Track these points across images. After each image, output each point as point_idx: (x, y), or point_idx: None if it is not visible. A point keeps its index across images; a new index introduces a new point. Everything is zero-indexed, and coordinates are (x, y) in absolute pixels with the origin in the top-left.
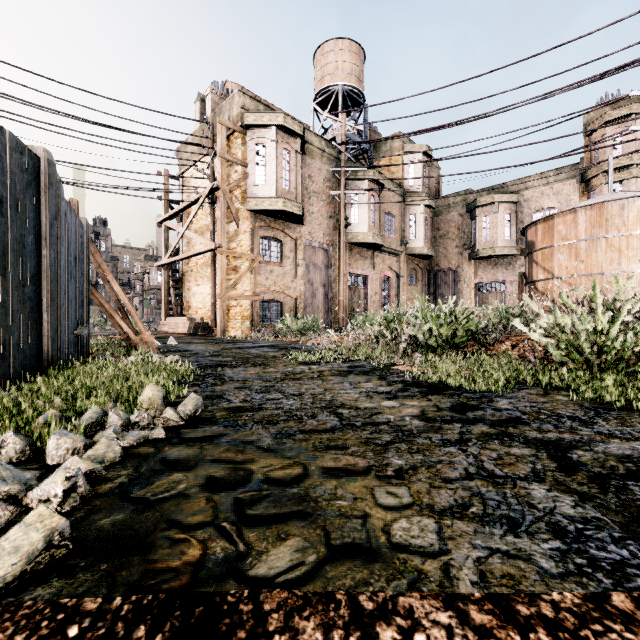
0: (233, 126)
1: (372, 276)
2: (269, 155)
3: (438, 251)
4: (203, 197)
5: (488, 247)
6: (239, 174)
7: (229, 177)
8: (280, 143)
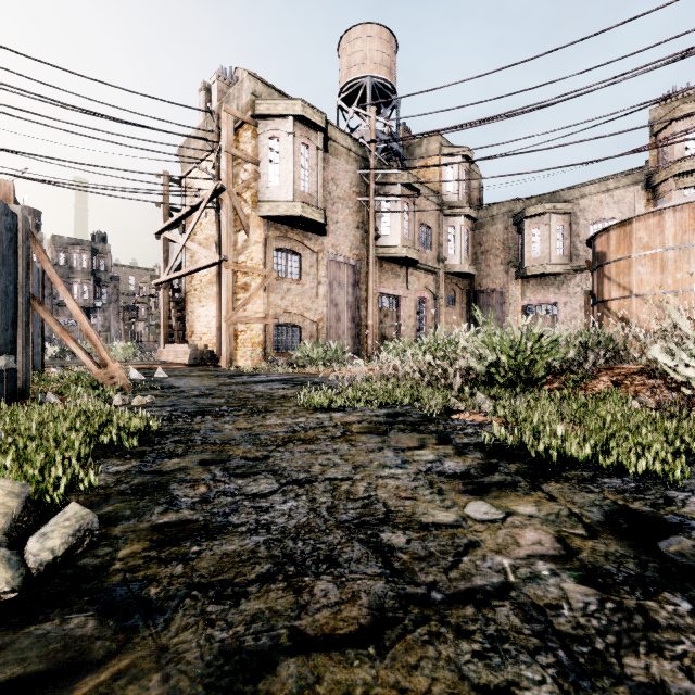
0: (242, 115)
1: (406, 297)
2: (285, 151)
3: (480, 269)
4: (206, 200)
5: (538, 264)
6: (249, 173)
7: (237, 178)
8: (298, 137)
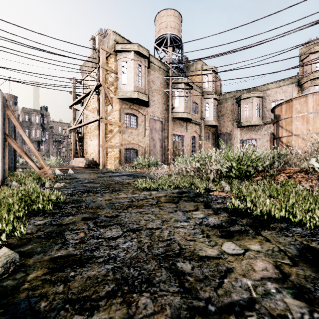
0: (109, 51)
1: (186, 136)
2: (129, 67)
3: (220, 123)
4: (92, 90)
5: (247, 121)
6: (113, 78)
7: (107, 80)
8: (136, 61)
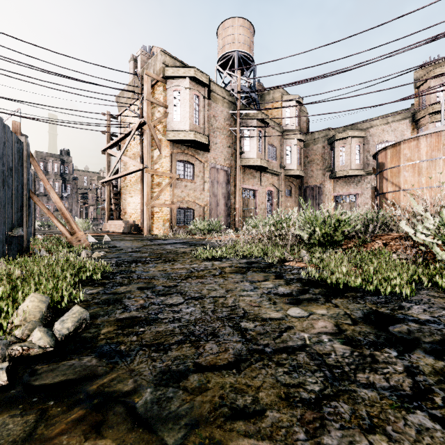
0: (156, 77)
1: (259, 190)
2: (183, 99)
3: (307, 173)
4: (134, 130)
5: (343, 169)
6: (161, 113)
7: (154, 116)
8: (192, 90)
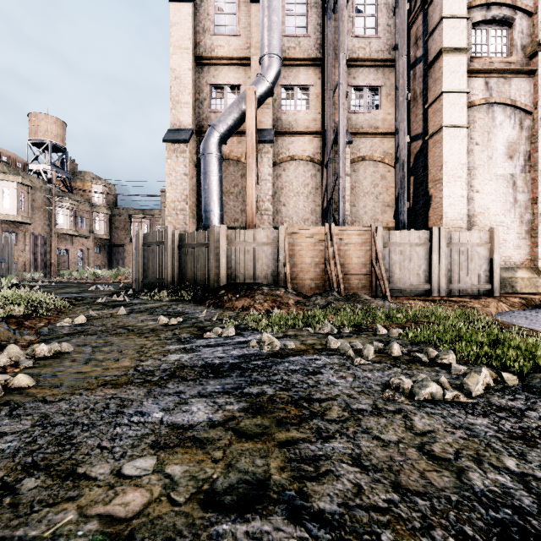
0: None
1: (72, 249)
2: (13, 194)
3: (114, 235)
4: None
5: None
6: None
7: None
8: (19, 189)
